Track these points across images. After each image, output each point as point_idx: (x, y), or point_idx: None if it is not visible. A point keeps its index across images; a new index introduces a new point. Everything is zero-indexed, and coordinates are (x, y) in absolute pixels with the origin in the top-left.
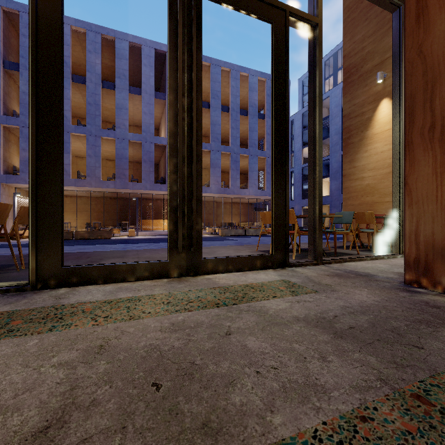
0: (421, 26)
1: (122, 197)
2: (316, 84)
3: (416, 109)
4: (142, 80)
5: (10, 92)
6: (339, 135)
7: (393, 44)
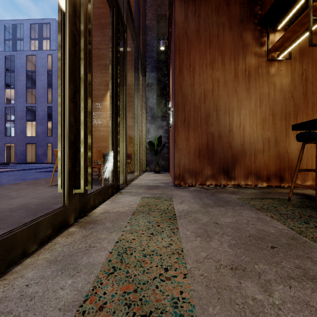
0: (181, 77)
1: None
2: (125, 69)
3: (179, 110)
4: None
5: None
6: (45, 90)
7: (135, 64)
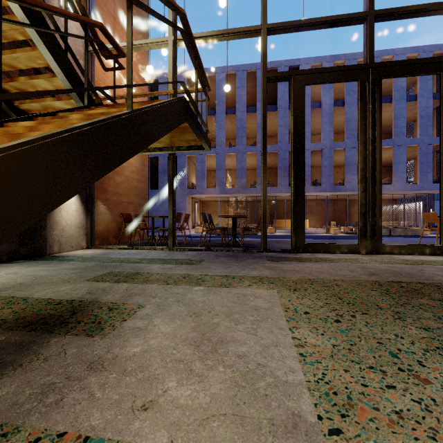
0: None
1: (257, 200)
2: None
3: None
4: (278, 97)
5: None
6: None
7: None
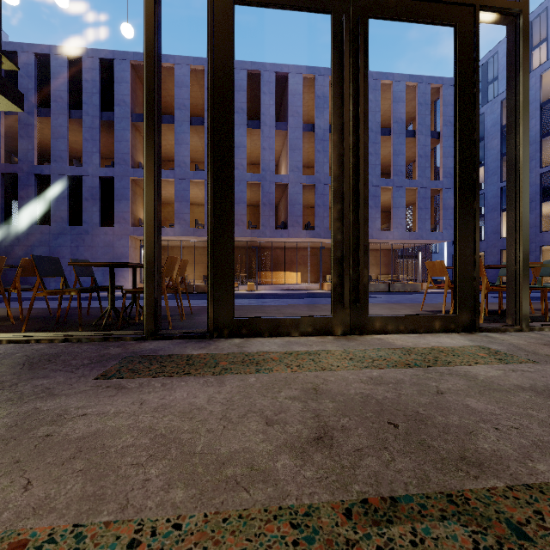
0: None
1: (237, 247)
2: (520, 91)
3: None
4: (261, 111)
5: (136, 144)
6: (535, 145)
7: None
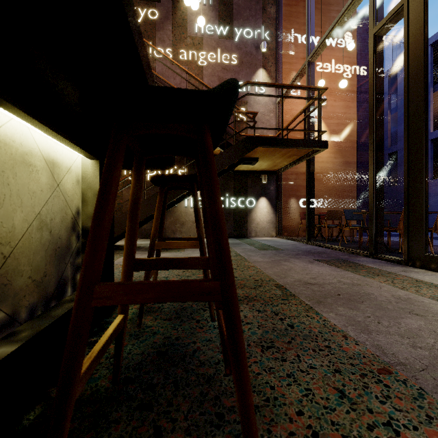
0: None
1: None
2: None
3: None
4: None
5: None
6: None
7: None
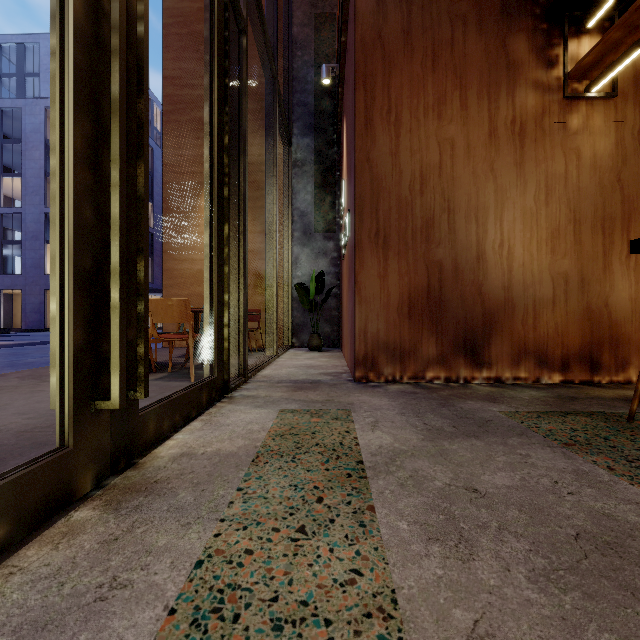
0: (369, 135)
1: None
2: (243, 118)
3: (365, 212)
4: None
5: None
6: None
7: (268, 116)
